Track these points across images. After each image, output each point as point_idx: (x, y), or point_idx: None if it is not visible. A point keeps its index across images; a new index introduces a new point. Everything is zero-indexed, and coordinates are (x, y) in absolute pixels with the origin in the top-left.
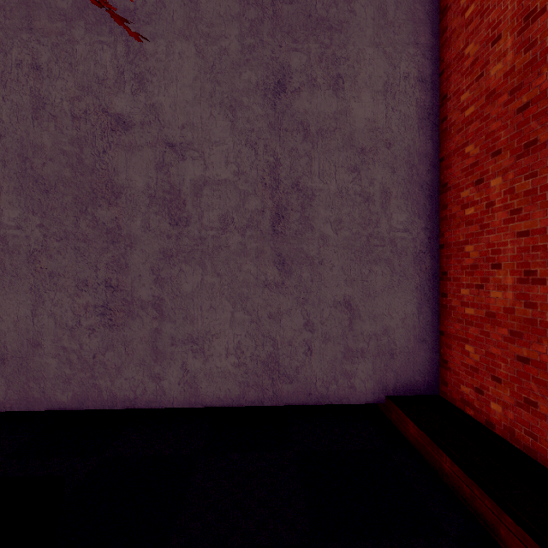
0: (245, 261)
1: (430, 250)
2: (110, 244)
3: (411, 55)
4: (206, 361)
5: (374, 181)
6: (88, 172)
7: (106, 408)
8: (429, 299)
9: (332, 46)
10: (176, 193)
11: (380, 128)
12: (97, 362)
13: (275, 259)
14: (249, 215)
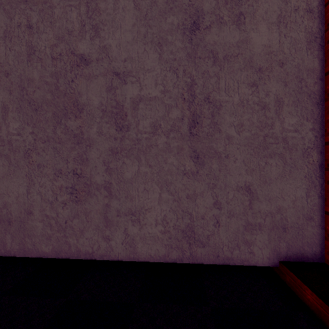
0: (169, 156)
1: (316, 146)
2: (76, 144)
3: None
4: (141, 228)
5: (269, 93)
6: (62, 95)
7: (73, 258)
8: (316, 185)
9: None
10: (120, 108)
11: (274, 51)
12: (67, 226)
13: (191, 154)
14: (172, 122)
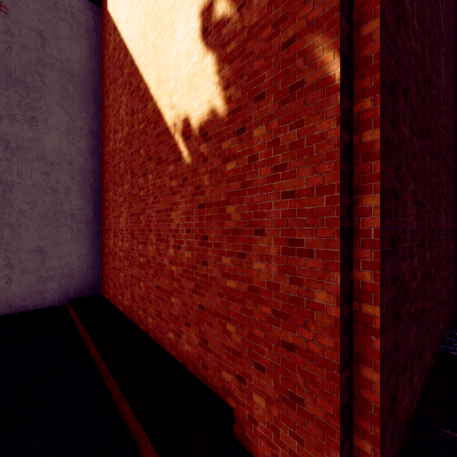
0: None
1: (96, 220)
2: None
3: (84, 117)
4: None
5: (60, 182)
6: None
7: None
8: (95, 245)
9: (29, 99)
10: None
11: (64, 152)
12: None
13: None
14: None
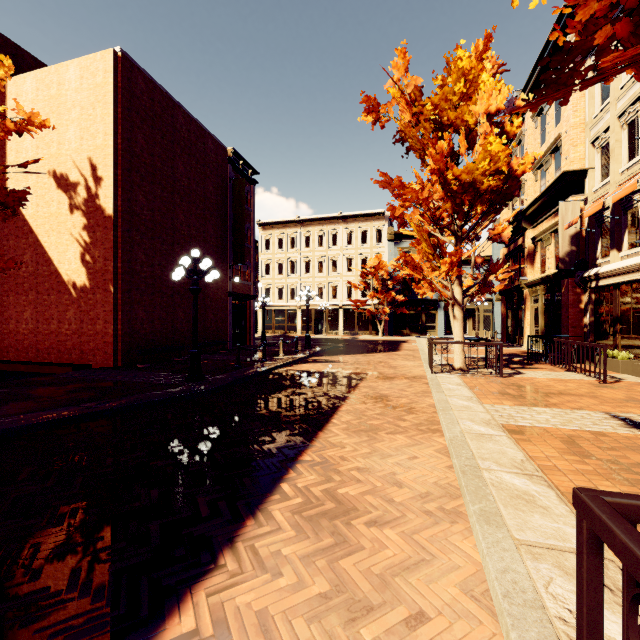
0: None
1: None
2: None
3: None
4: None
5: None
6: None
7: None
8: None
9: None
10: None
11: None
12: None
13: None
14: None
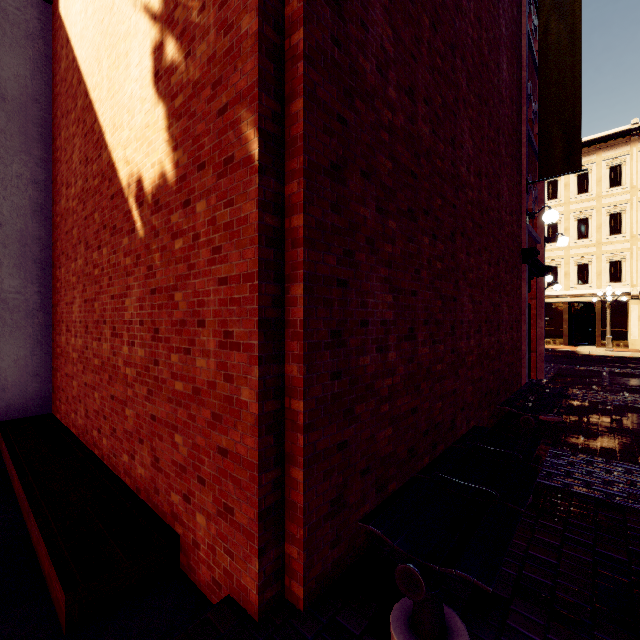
0: None
1: (44, 308)
2: None
3: (24, 161)
4: None
5: None
6: None
7: None
8: (43, 344)
9: None
10: None
11: None
12: None
13: None
14: None
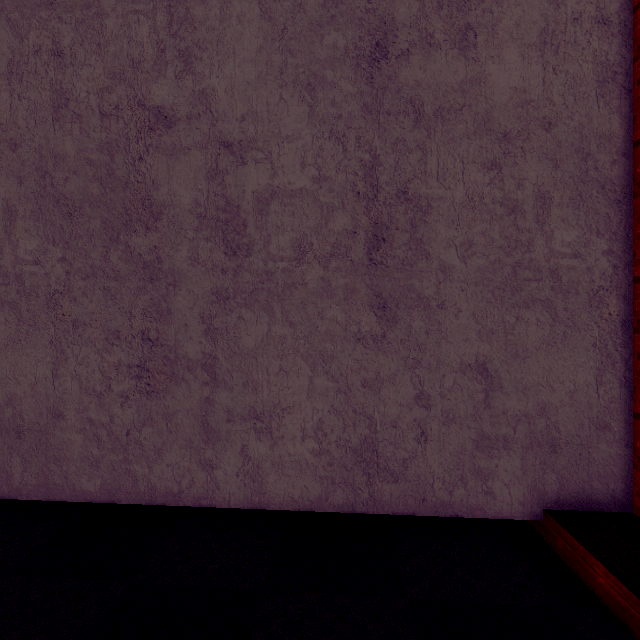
0: (328, 305)
1: (616, 286)
2: (148, 282)
3: None
4: (275, 446)
5: (524, 182)
6: (120, 187)
7: (143, 503)
8: (615, 362)
9: None
10: (234, 211)
11: (534, 100)
12: (131, 441)
13: (372, 301)
14: (335, 238)
